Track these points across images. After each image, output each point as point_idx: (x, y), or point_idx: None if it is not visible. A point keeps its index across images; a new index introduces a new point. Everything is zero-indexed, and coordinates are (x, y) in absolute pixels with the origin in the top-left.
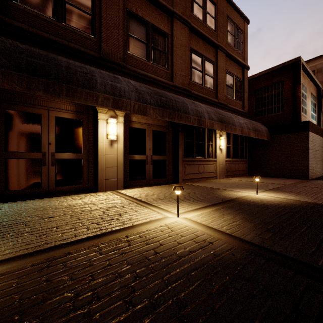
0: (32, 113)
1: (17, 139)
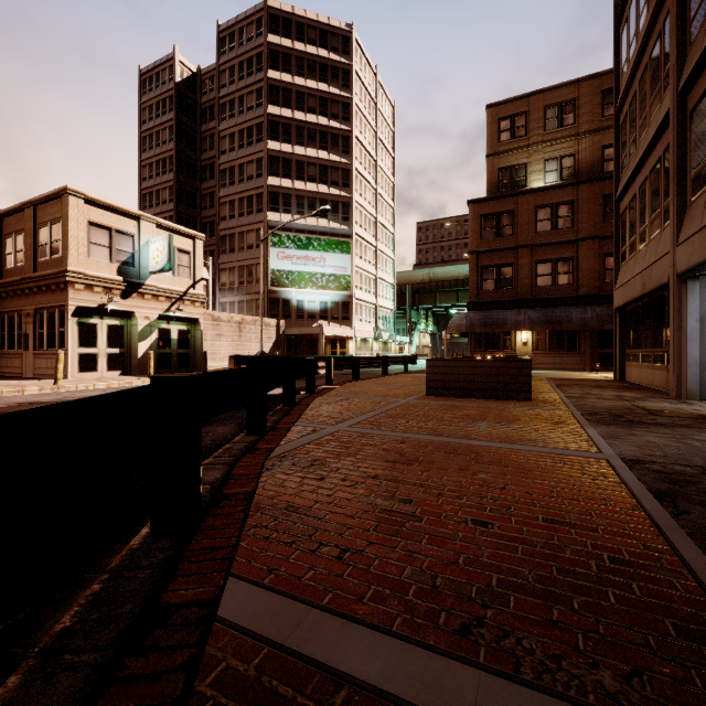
0: (610, 330)
1: (603, 343)
